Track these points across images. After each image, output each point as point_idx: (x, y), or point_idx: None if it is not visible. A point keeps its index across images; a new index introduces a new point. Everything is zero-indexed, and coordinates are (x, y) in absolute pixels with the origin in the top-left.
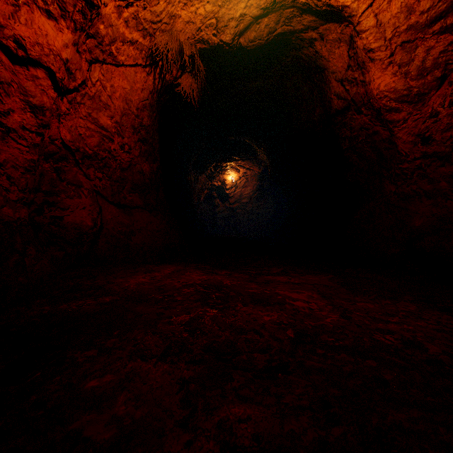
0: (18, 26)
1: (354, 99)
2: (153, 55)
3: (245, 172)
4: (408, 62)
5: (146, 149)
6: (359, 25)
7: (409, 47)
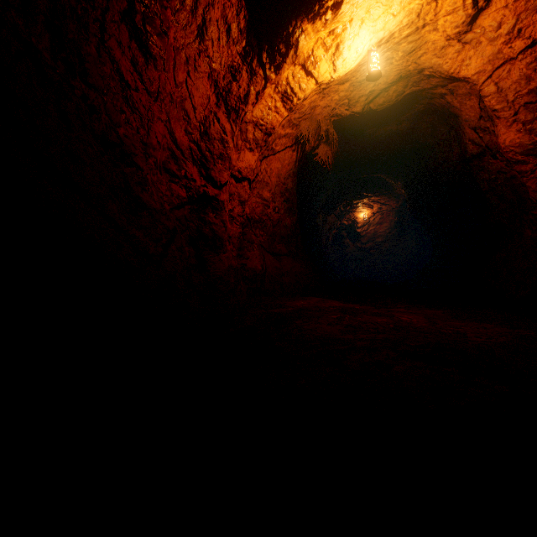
0: (239, 163)
1: (488, 146)
2: (297, 136)
3: (380, 207)
4: (532, 120)
5: (288, 206)
6: (481, 92)
7: (532, 108)
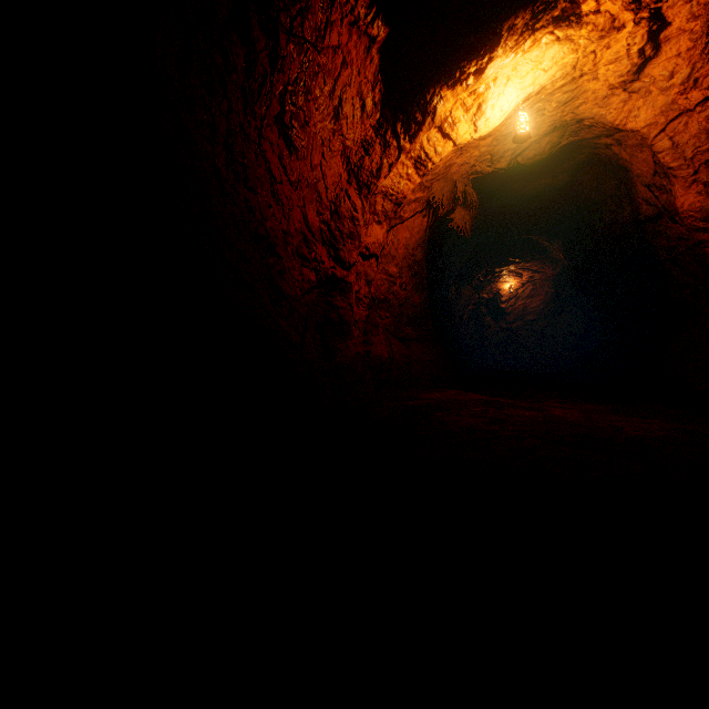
0: (367, 239)
1: (666, 207)
2: (428, 200)
3: (532, 276)
4: None
5: (416, 281)
6: (653, 148)
7: None
